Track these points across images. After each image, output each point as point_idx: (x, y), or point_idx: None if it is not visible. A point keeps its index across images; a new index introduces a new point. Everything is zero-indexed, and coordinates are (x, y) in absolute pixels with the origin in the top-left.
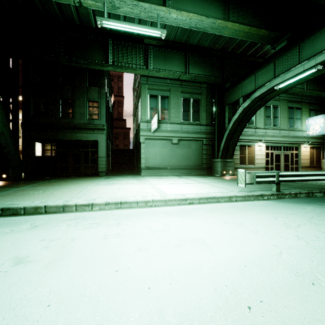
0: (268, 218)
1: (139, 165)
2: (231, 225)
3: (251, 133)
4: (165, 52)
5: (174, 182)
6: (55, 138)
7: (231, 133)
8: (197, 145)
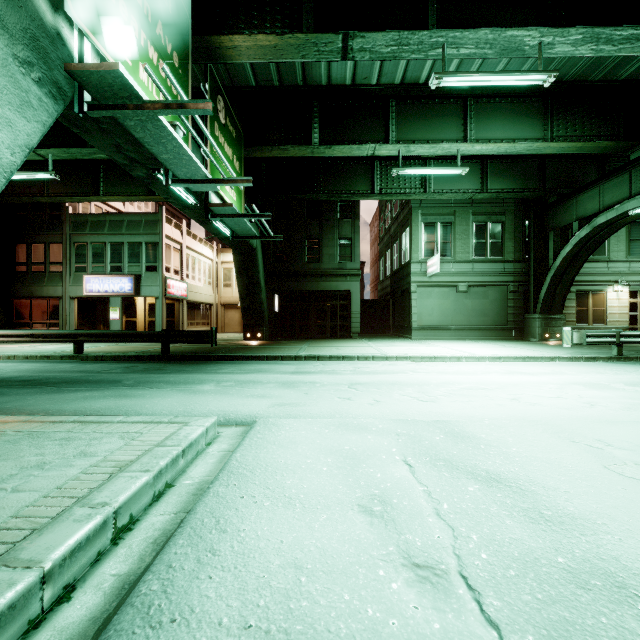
0: (589, 369)
1: (401, 324)
2: (550, 370)
3: (598, 271)
4: (450, 165)
5: (471, 345)
6: (299, 290)
7: (559, 275)
8: (499, 293)
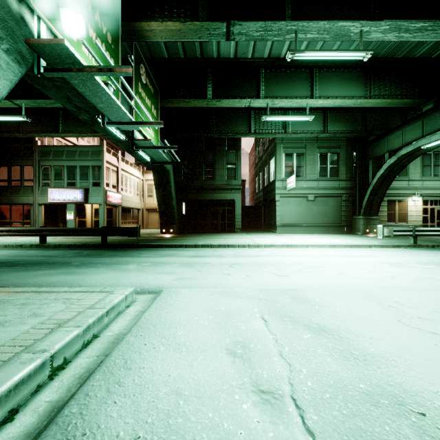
0: (394, 253)
1: (269, 223)
2: (368, 254)
3: (402, 186)
4: (303, 114)
5: (316, 237)
6: (199, 199)
7: (376, 189)
8: (335, 201)
